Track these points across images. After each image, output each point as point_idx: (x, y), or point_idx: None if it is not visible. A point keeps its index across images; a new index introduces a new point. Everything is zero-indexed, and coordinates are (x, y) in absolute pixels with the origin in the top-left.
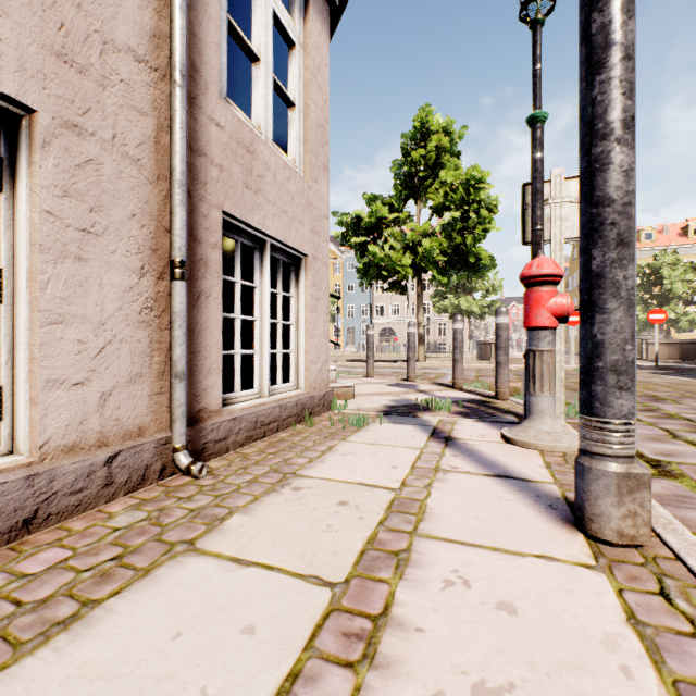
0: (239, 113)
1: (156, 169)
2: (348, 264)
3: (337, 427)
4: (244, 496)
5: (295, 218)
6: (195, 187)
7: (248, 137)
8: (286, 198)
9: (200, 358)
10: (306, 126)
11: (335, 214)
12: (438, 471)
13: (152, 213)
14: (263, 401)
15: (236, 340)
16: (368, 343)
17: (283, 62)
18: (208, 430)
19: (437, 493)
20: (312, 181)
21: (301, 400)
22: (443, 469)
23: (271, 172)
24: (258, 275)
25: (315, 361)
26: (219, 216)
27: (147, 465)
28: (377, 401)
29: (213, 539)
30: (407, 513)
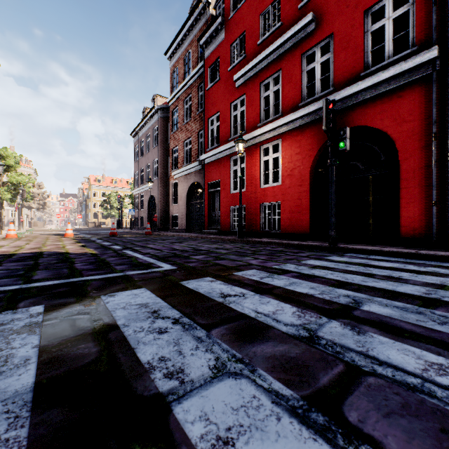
0: None
1: None
2: None
3: None
4: None
5: None
6: None
7: None
8: None
9: None
10: None
11: None
12: None
13: None
14: None
15: None
16: None
17: None
18: None
19: None
20: None
21: None
22: None
23: None
24: None
25: None
26: None
27: None
28: None
29: None
30: None
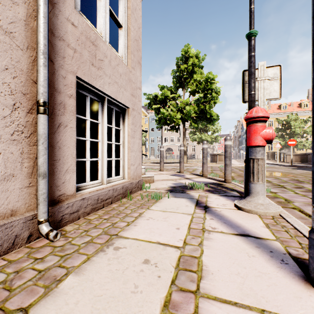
0: (88, 22)
1: (25, 41)
2: (151, 119)
3: (145, 200)
4: (80, 256)
5: (122, 86)
6: (56, 58)
7: (93, 36)
8: (117, 75)
9: (60, 163)
10: (128, 39)
11: (145, 94)
12: (205, 231)
13: (23, 69)
14: (103, 187)
15: (87, 153)
16: (160, 154)
17: (116, 5)
18: (65, 207)
19: (207, 250)
20: (132, 68)
21: (125, 185)
22: (207, 229)
23: (107, 59)
24: (100, 116)
25: (133, 164)
26: (73, 79)
27: (16, 235)
28: (166, 184)
29: (45, 306)
30: (190, 271)
